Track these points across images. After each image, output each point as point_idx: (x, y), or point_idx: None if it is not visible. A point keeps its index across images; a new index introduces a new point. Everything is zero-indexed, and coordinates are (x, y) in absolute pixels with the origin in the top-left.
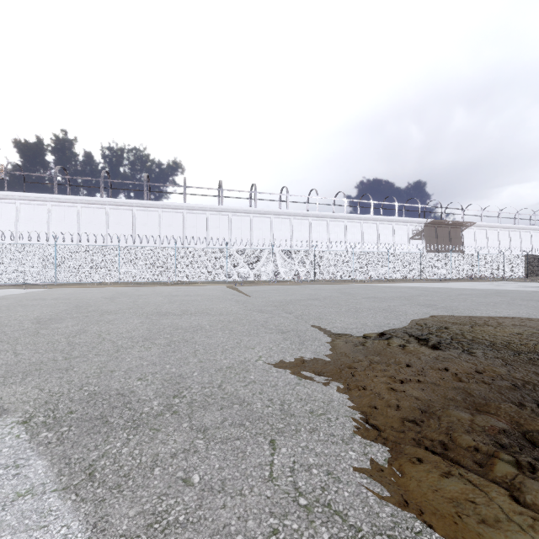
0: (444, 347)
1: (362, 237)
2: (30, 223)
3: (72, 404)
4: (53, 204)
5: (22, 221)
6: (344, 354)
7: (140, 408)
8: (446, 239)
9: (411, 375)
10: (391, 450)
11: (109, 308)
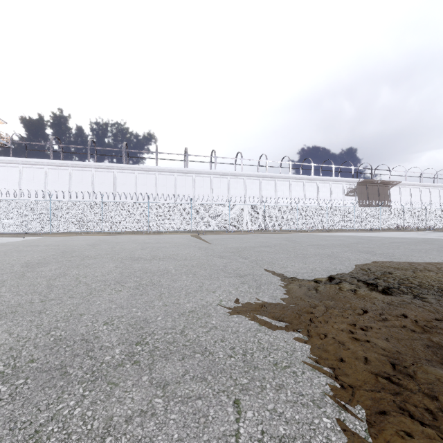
0: (394, 292)
1: (304, 194)
2: (31, 183)
3: (35, 351)
4: (49, 167)
5: (24, 181)
6: (300, 299)
7: (101, 356)
8: (376, 196)
9: (370, 322)
10: (369, 416)
11: (90, 254)
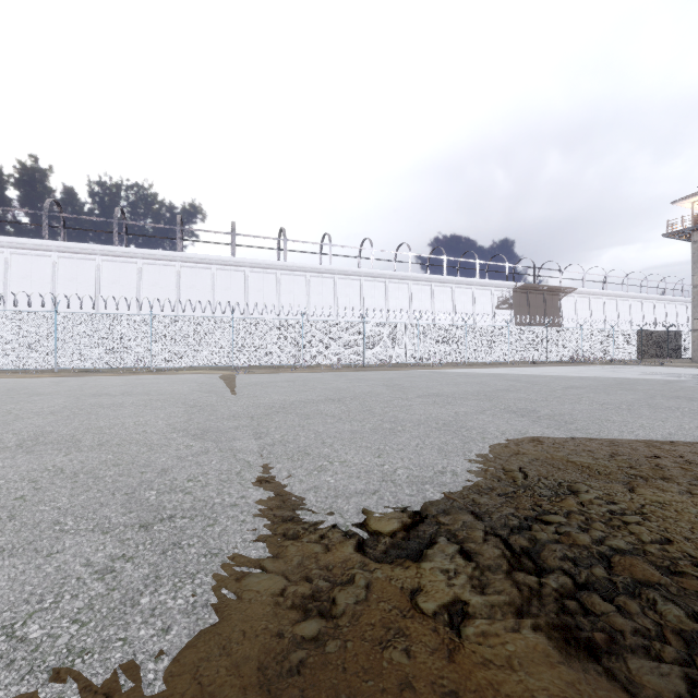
0: (600, 627)
1: (432, 306)
2: None
3: None
4: None
5: None
6: None
7: None
8: (541, 309)
9: None
10: None
11: None
